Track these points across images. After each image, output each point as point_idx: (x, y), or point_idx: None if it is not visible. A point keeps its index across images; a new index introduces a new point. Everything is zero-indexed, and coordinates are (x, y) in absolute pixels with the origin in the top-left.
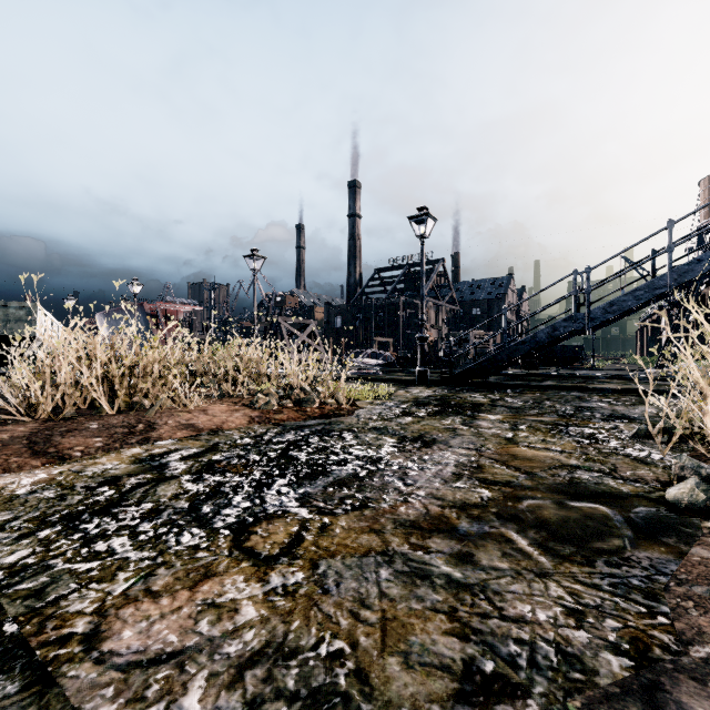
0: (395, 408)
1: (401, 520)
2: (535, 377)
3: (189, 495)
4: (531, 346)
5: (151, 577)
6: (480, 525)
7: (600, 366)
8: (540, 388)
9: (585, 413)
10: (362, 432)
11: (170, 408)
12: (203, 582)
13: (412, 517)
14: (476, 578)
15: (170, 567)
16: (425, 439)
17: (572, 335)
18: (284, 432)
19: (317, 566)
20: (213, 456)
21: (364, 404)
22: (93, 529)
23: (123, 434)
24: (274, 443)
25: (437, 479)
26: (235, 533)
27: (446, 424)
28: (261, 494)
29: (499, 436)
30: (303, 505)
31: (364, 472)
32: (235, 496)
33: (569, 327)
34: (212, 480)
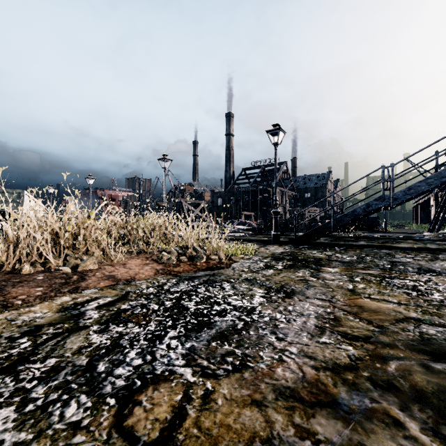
0: (260, 262)
1: (280, 387)
2: (351, 238)
3: (91, 349)
4: (352, 218)
5: None
6: (360, 396)
7: (390, 230)
8: (358, 247)
9: (399, 267)
10: (237, 282)
11: (100, 262)
12: None
13: (290, 383)
14: None
15: None
16: (286, 290)
17: (379, 210)
18: (179, 282)
19: None
20: (122, 305)
21: (237, 258)
22: None
23: (60, 284)
24: (171, 292)
25: (304, 333)
26: (120, 403)
27: (299, 276)
28: (153, 348)
29: (343, 287)
30: (188, 363)
31: (241, 323)
32: (130, 351)
33: (379, 205)
34: (115, 331)
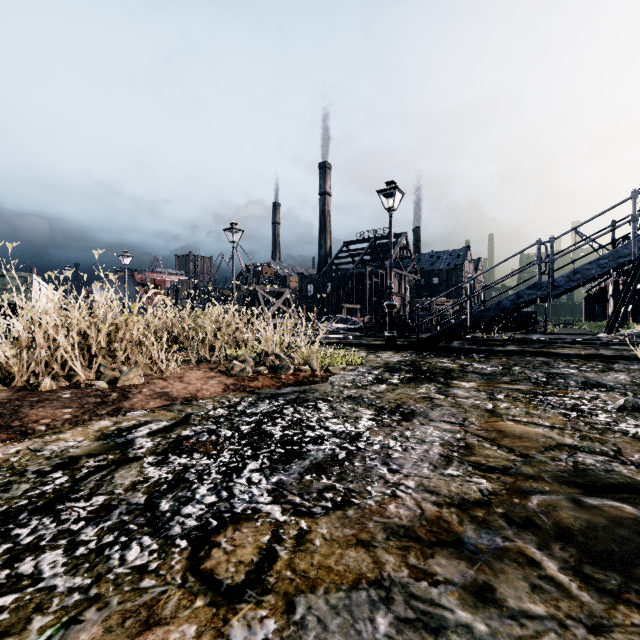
0: (368, 375)
1: (392, 526)
2: (496, 342)
3: (148, 484)
4: (496, 313)
5: (74, 626)
6: (490, 535)
7: (552, 331)
8: (505, 353)
9: (558, 380)
10: (337, 401)
11: (147, 375)
12: (141, 638)
13: (405, 521)
14: (508, 635)
15: (103, 606)
16: (403, 411)
17: (534, 302)
18: (258, 401)
19: (293, 607)
20: (183, 431)
21: (337, 370)
22: (26, 537)
23: (95, 404)
24: (247, 414)
25: (425, 464)
26: (194, 544)
27: (421, 392)
28: (229, 483)
29: (479, 407)
30: (276, 500)
31: (343, 452)
32: (200, 486)
33: (533, 295)
34: (177, 464)
